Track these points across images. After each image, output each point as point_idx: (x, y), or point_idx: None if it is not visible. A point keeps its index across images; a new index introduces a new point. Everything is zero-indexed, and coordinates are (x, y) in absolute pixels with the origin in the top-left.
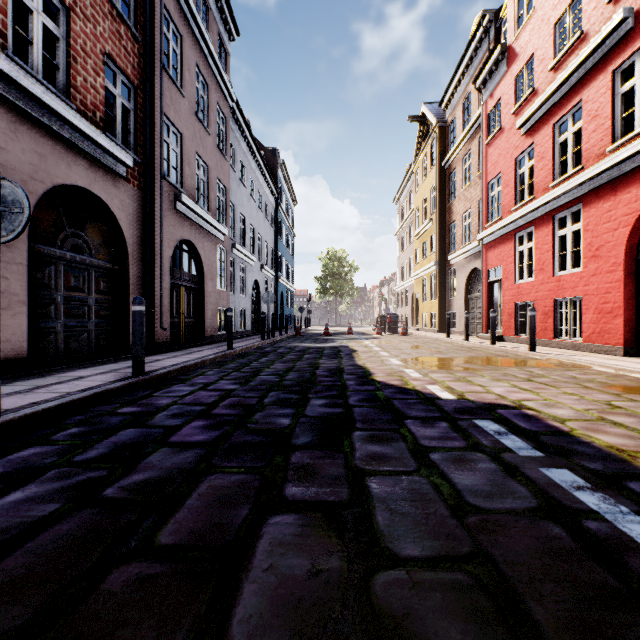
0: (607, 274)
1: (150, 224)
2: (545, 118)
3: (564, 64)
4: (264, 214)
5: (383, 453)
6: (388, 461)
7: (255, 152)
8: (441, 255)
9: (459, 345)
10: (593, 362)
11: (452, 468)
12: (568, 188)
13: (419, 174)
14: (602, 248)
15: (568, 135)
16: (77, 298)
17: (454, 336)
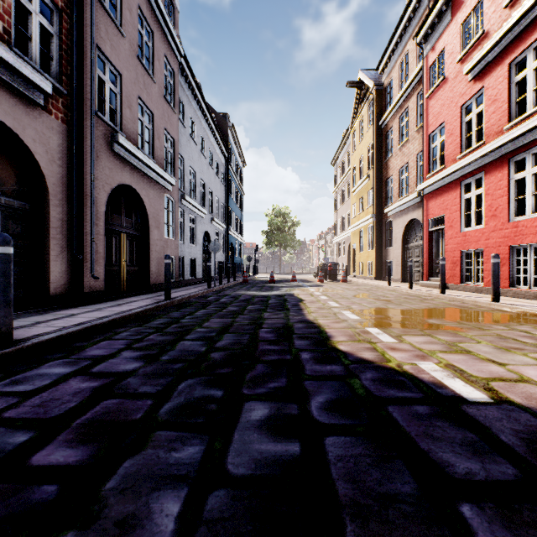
0: None
1: (79, 163)
2: (498, 59)
3: None
4: (215, 171)
5: None
6: None
7: (205, 111)
8: (378, 208)
9: (404, 293)
10: None
11: None
12: (531, 126)
13: (356, 136)
14: None
15: (528, 72)
16: None
17: (393, 283)
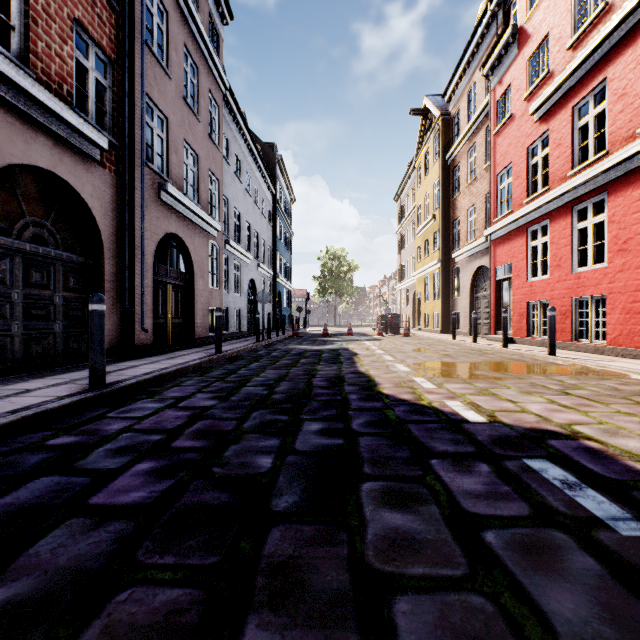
0: (637, 270)
1: (130, 215)
2: (562, 101)
3: (585, 41)
4: (261, 210)
5: (409, 530)
6: (419, 551)
7: (251, 145)
8: (444, 253)
9: (467, 347)
10: (630, 369)
11: (527, 569)
12: (591, 176)
13: (421, 169)
14: (631, 241)
15: (589, 118)
16: (39, 296)
17: (459, 337)
